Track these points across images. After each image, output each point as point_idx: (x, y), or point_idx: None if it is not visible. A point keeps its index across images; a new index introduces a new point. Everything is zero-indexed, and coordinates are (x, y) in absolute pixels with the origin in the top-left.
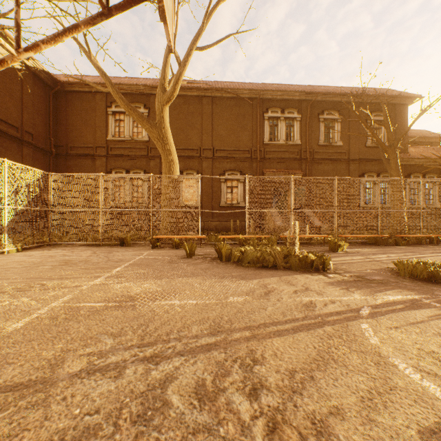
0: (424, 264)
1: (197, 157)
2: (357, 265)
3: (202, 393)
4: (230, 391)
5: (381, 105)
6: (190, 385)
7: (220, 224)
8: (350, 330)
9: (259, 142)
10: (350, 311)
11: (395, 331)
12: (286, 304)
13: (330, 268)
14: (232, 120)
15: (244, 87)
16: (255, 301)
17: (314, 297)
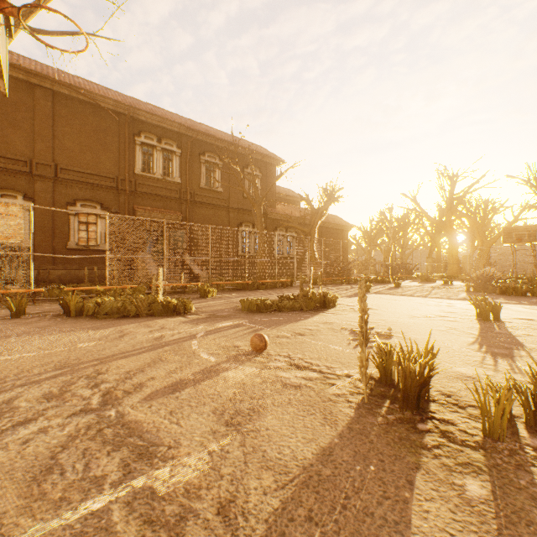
0: (256, 300)
1: (25, 173)
2: (217, 307)
3: (50, 396)
4: (76, 389)
5: (250, 163)
6: (38, 396)
7: (68, 273)
8: (183, 345)
9: (129, 171)
10: (190, 336)
11: (212, 341)
12: (139, 340)
13: (192, 311)
14: (89, 132)
15: (108, 94)
16: (109, 342)
17: (167, 332)
